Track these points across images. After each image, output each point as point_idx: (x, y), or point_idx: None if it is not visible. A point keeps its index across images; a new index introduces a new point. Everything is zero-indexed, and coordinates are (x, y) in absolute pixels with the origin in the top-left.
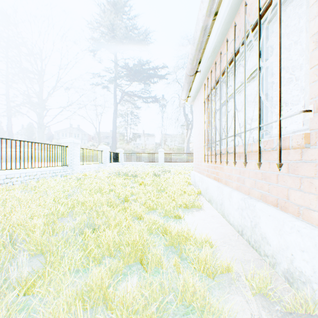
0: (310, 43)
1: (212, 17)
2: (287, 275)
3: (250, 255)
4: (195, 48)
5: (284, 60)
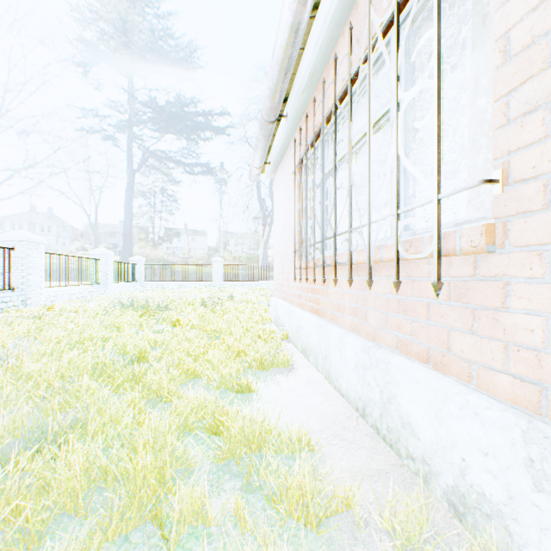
0: (493, 55)
1: (310, 8)
2: (454, 499)
3: (382, 458)
4: (278, 68)
5: (420, 113)
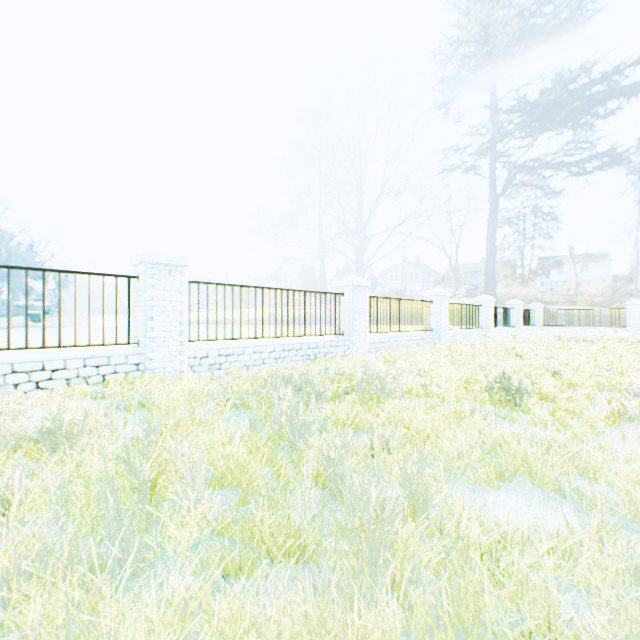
0: None
1: None
2: None
3: None
4: None
5: None
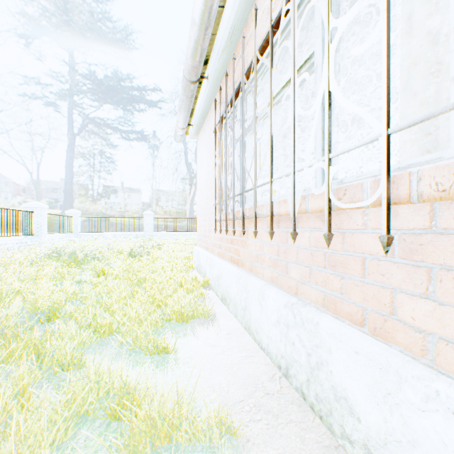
0: None
1: None
2: None
3: (313, 437)
4: (199, 22)
5: None
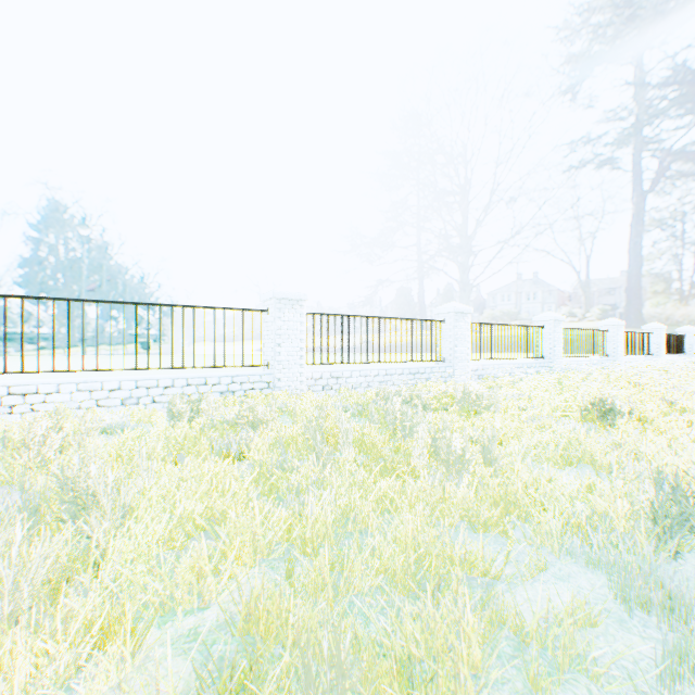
0: None
1: None
2: None
3: None
4: None
5: None
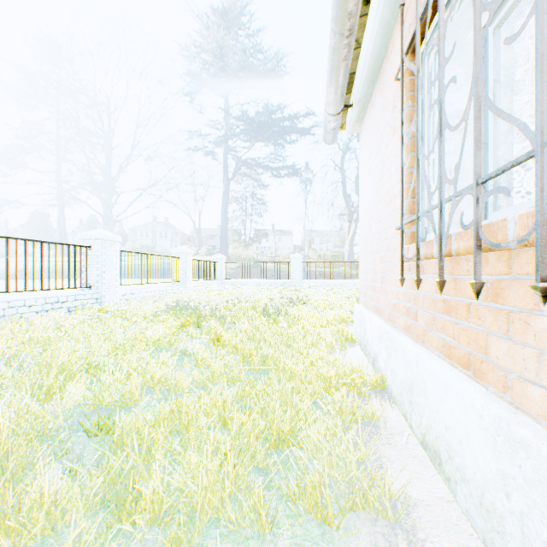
0: None
1: None
2: None
3: None
4: None
5: None
